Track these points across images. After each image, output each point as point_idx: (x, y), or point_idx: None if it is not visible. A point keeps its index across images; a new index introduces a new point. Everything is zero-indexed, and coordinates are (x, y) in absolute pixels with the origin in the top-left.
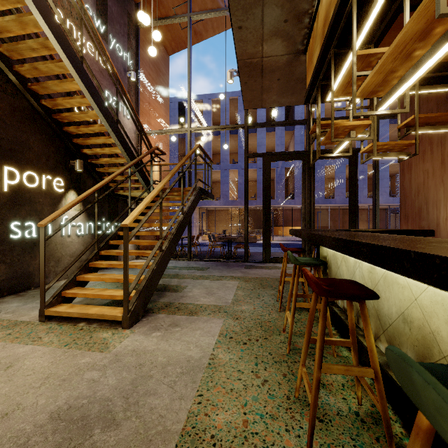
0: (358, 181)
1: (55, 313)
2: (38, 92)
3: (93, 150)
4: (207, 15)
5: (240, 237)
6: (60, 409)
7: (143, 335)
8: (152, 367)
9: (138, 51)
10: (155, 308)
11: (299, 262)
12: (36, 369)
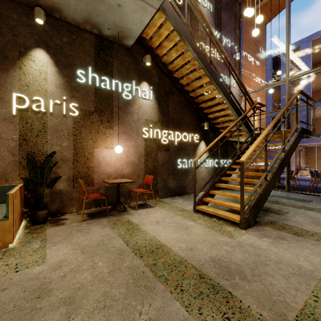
0: None
1: (200, 209)
2: (188, 90)
3: (214, 114)
4: None
5: None
6: (214, 258)
7: (255, 237)
8: (267, 260)
9: (241, 36)
10: (261, 222)
11: None
12: (198, 234)
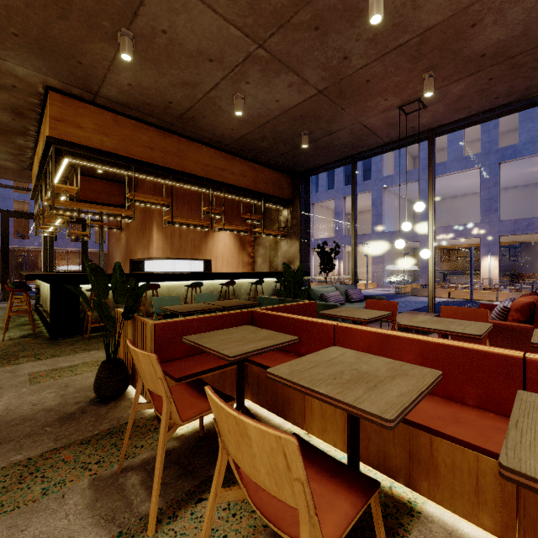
0: None
1: None
2: None
3: None
4: None
5: None
6: None
7: None
8: None
9: None
10: None
11: (13, 283)
12: None
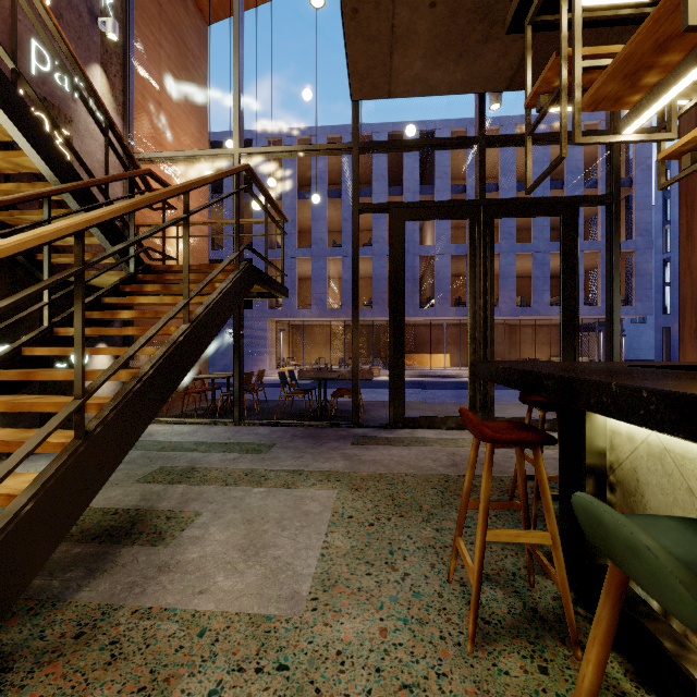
0: (536, 279)
1: None
2: None
3: None
4: None
5: (345, 371)
6: None
7: None
8: None
9: None
10: (26, 653)
11: None
12: None
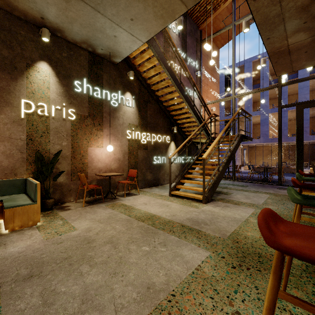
0: None
1: (175, 193)
2: (162, 100)
3: (181, 121)
4: (247, 18)
5: None
6: (189, 218)
7: (212, 207)
8: (218, 216)
9: (201, 57)
10: (215, 199)
11: (302, 178)
12: (176, 208)
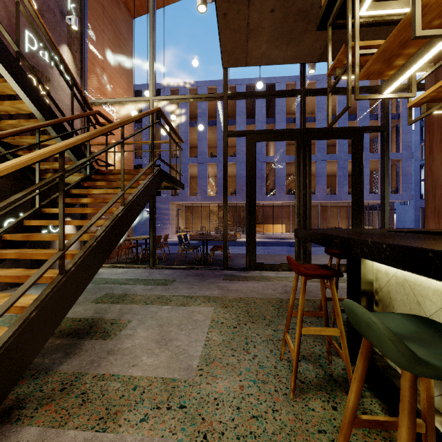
0: (339, 177)
1: None
2: None
3: None
4: None
5: (219, 235)
6: None
7: None
8: None
9: None
10: (32, 399)
11: (433, 369)
12: None
